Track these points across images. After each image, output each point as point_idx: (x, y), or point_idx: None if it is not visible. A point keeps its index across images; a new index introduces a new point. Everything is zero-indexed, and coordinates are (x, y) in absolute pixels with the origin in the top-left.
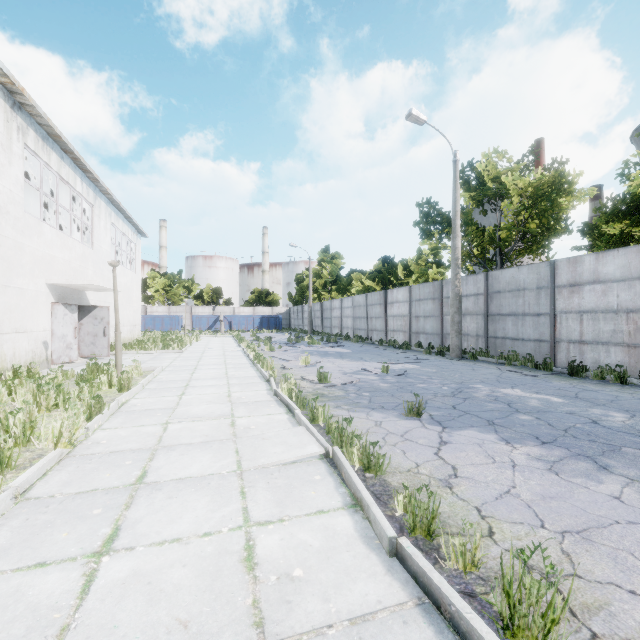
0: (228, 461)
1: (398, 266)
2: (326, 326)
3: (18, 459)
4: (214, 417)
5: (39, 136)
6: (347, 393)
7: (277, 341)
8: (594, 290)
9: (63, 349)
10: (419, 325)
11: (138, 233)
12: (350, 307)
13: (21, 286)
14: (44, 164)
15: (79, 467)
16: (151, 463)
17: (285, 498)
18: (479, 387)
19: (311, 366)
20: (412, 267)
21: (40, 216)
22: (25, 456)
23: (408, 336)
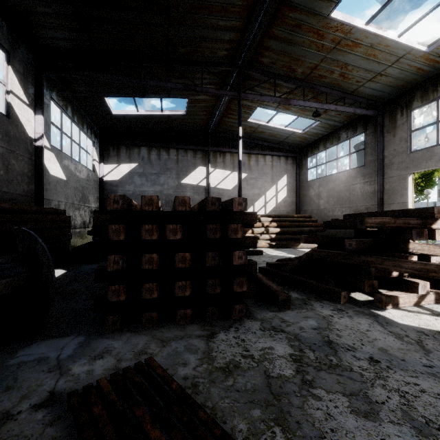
0: None
1: None
2: None
3: None
4: None
5: None
6: None
7: None
8: None
9: None
10: None
11: None
12: None
13: None
14: None
15: None
16: None
17: None
18: None
19: None
20: None
21: None
22: None
23: None
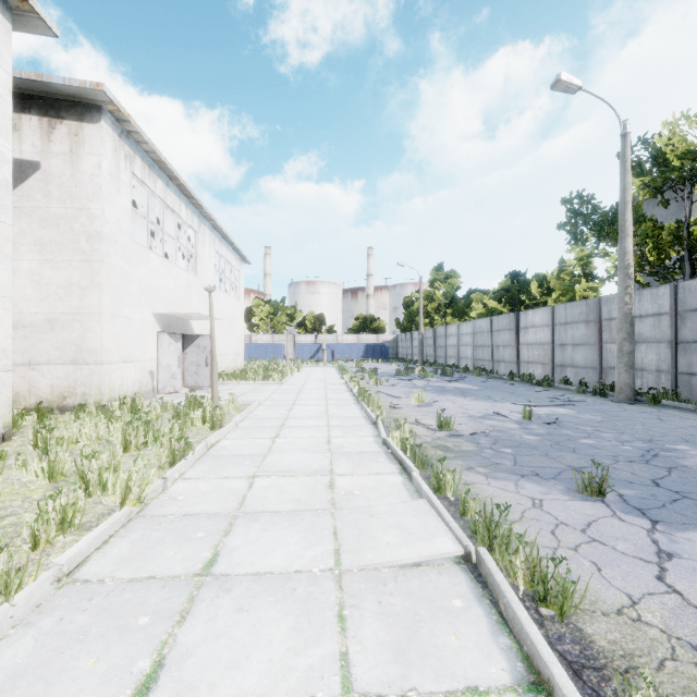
0: (323, 549)
1: (532, 282)
2: (440, 356)
3: (88, 514)
4: (309, 473)
5: (146, 164)
6: (479, 447)
7: (383, 373)
8: None
9: (168, 379)
10: (565, 356)
11: (241, 260)
12: (470, 333)
13: (128, 315)
14: (150, 192)
15: (144, 535)
16: (226, 539)
17: (408, 643)
18: (684, 449)
19: (426, 405)
20: (551, 283)
21: (147, 245)
22: (96, 510)
23: (549, 369)
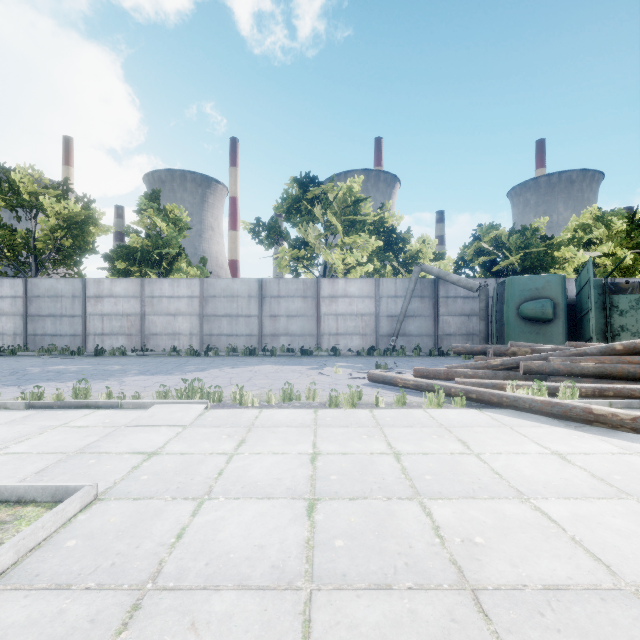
0: None
1: None
2: None
3: None
4: None
5: None
6: None
7: None
8: (111, 301)
9: None
10: None
11: None
12: None
13: None
14: None
15: None
16: None
17: None
18: (32, 369)
19: None
20: None
21: None
22: None
23: None
